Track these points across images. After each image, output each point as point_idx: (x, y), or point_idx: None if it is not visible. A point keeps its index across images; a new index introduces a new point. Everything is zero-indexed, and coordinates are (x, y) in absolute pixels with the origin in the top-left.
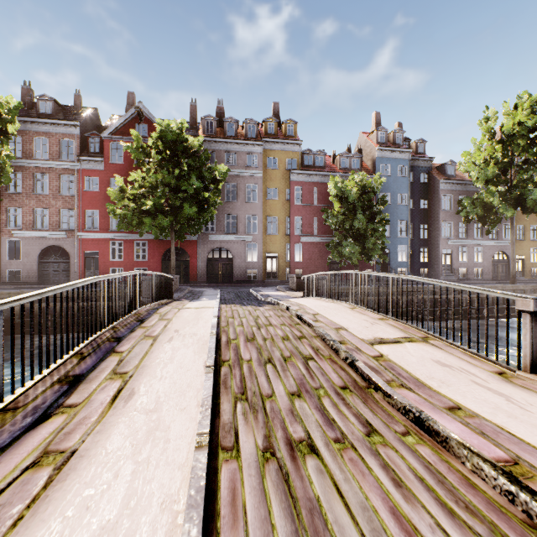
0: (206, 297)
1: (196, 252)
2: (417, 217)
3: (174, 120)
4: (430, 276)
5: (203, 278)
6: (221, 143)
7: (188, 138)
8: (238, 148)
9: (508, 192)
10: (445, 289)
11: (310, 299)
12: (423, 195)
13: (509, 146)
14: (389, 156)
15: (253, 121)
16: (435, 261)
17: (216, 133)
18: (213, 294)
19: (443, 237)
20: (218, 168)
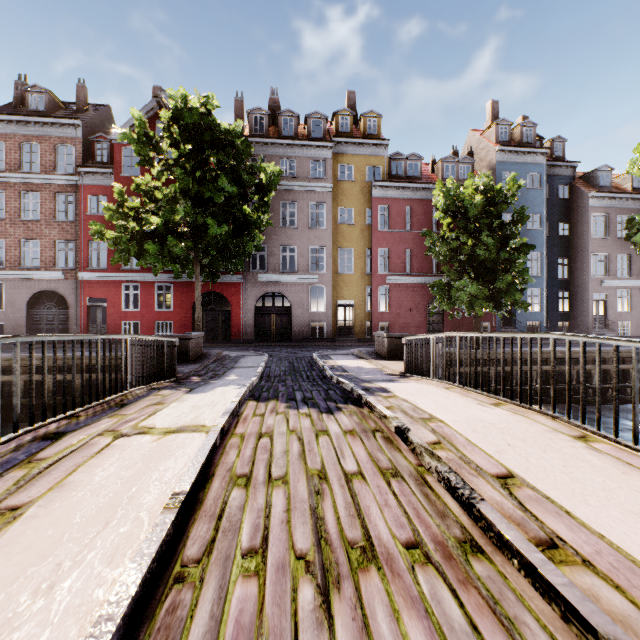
0: (238, 372)
1: (240, 299)
2: (553, 248)
3: (195, 91)
4: (574, 332)
5: (249, 334)
6: (275, 146)
7: (219, 123)
8: (298, 153)
9: None
10: (620, 355)
11: (431, 386)
12: (562, 216)
13: None
14: (515, 160)
15: (320, 114)
16: (582, 310)
17: (267, 133)
18: (252, 366)
19: (594, 276)
20: (265, 168)
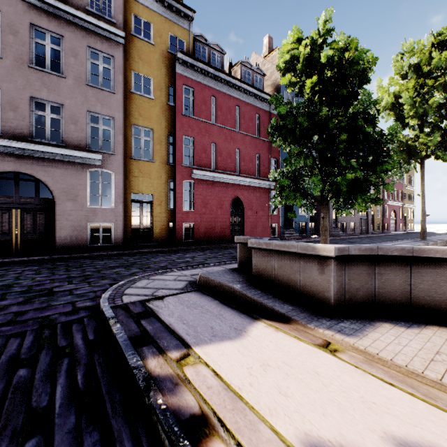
0: None
1: None
2: None
3: None
4: (318, 231)
5: None
6: None
7: None
8: None
9: (443, 133)
10: None
11: None
12: None
13: (422, 89)
14: None
15: None
16: None
17: None
18: None
19: None
20: None
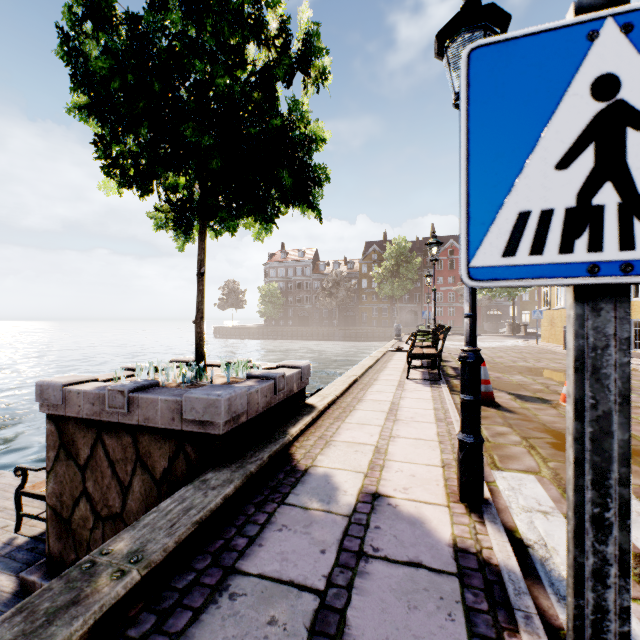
0: None
1: (480, 312)
2: None
3: None
4: None
5: None
6: None
7: None
8: None
9: None
10: None
11: None
12: None
13: None
14: None
15: None
16: None
17: None
18: None
19: None
20: None
